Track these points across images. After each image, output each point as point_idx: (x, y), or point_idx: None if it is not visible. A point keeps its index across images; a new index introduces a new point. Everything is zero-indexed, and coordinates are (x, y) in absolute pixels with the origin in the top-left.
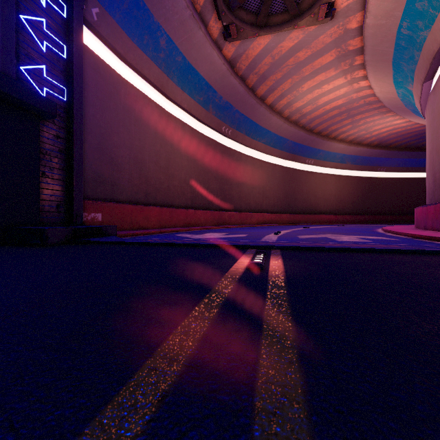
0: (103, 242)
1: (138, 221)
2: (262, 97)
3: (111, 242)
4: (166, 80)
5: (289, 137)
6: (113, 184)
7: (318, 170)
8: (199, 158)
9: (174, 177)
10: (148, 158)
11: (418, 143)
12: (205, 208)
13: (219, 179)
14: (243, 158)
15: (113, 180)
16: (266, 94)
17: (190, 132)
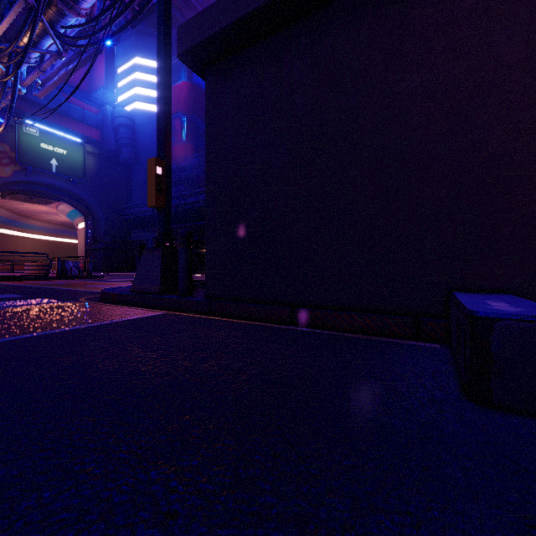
0: None
1: None
2: None
3: None
4: None
5: (4, 216)
6: None
7: (20, 234)
8: None
9: None
10: None
11: None
12: None
13: None
14: None
15: None
16: (2, 202)
17: None
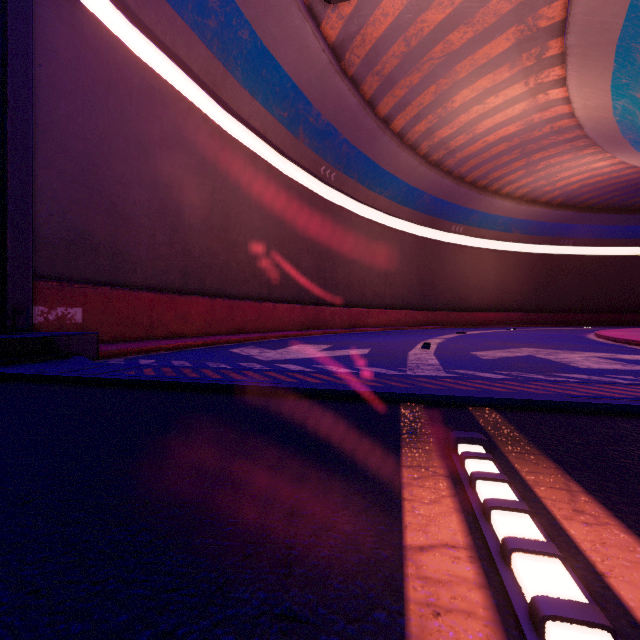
0: (28, 376)
1: (166, 323)
2: (386, 118)
3: (45, 376)
4: (221, 73)
5: (426, 189)
6: (116, 253)
7: (470, 243)
8: (282, 217)
9: (238, 246)
10: (189, 210)
11: (624, 201)
12: (293, 301)
13: (316, 252)
14: (353, 220)
15: (114, 245)
16: (393, 113)
17: (265, 171)
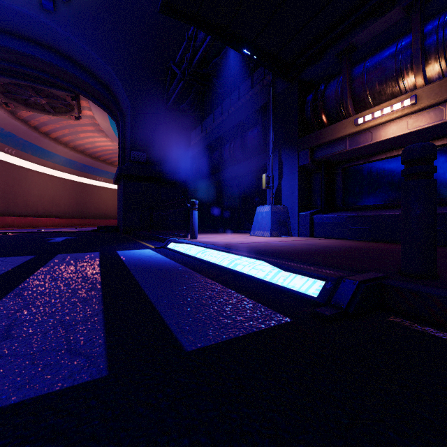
0: None
1: None
2: (46, 133)
3: None
4: None
5: (77, 160)
6: None
7: (109, 186)
8: None
9: None
10: None
11: None
12: None
13: (2, 189)
14: (29, 173)
15: None
16: (49, 132)
17: None
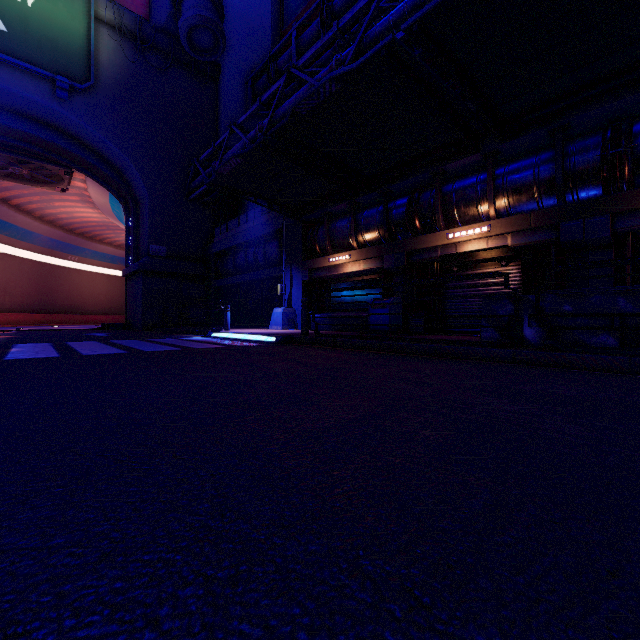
0: None
1: None
2: (5, 198)
3: None
4: None
5: (43, 233)
6: None
7: (86, 268)
8: None
9: None
10: None
11: None
12: None
13: None
14: None
15: None
16: (10, 198)
17: None
